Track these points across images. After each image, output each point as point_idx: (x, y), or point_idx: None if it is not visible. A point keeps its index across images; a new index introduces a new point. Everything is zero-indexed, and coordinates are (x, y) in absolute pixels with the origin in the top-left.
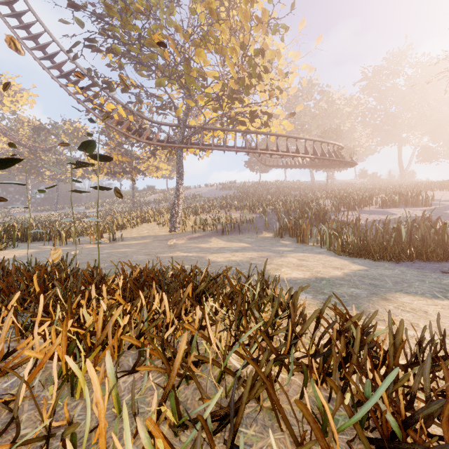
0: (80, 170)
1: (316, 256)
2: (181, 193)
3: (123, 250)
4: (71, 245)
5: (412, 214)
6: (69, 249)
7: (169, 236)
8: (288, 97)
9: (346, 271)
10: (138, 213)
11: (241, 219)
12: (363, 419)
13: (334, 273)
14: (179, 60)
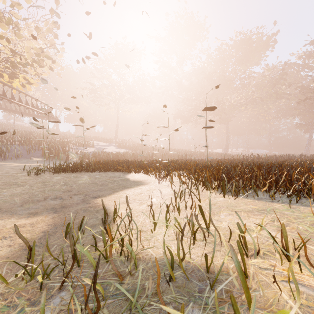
0: None
1: None
2: None
3: None
4: None
5: (93, 150)
6: None
7: None
8: None
9: None
10: None
11: None
12: None
13: None
14: None
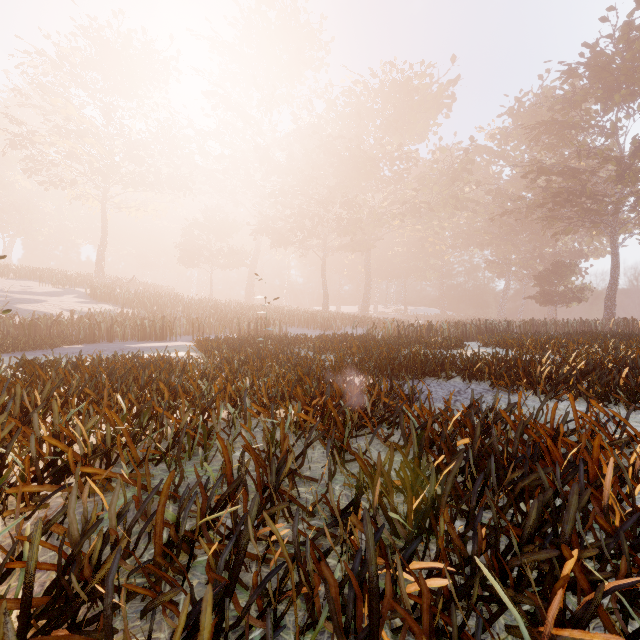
0: None
1: None
2: None
3: None
4: None
5: None
6: None
7: None
8: None
9: None
10: None
11: None
12: None
13: None
14: None
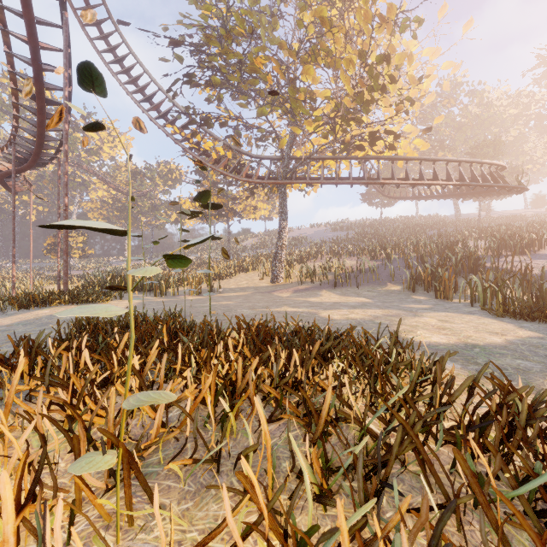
0: (174, 214)
1: (465, 317)
2: (284, 237)
3: (225, 302)
4: (171, 297)
5: None
6: (170, 300)
7: (271, 287)
8: (421, 106)
9: (510, 338)
10: (235, 261)
11: (358, 267)
12: (529, 495)
13: (491, 340)
14: (282, 80)
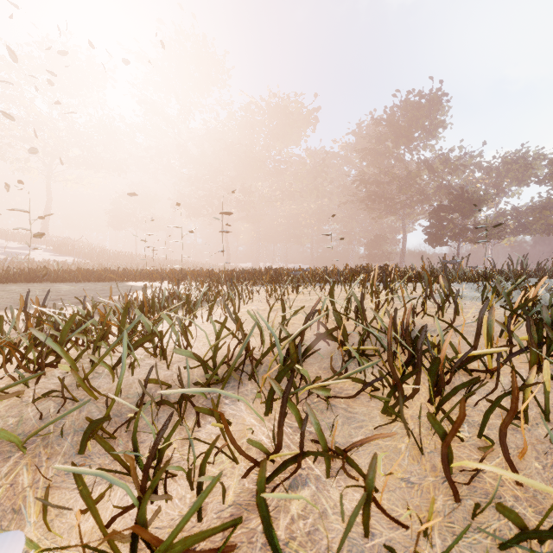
0: None
1: None
2: None
3: None
4: None
5: None
6: None
7: None
8: None
9: None
10: None
11: None
12: None
13: None
14: None
